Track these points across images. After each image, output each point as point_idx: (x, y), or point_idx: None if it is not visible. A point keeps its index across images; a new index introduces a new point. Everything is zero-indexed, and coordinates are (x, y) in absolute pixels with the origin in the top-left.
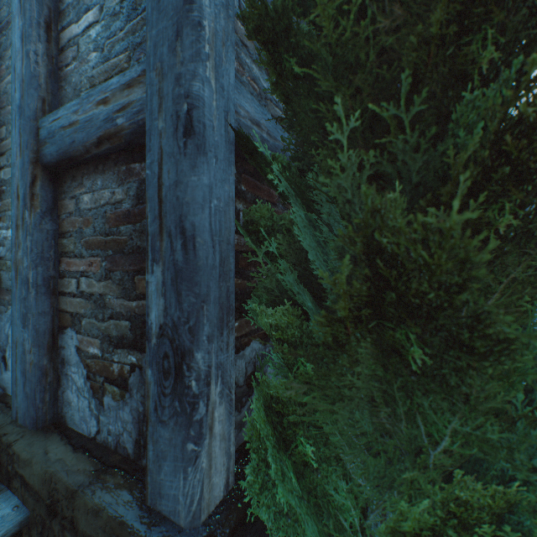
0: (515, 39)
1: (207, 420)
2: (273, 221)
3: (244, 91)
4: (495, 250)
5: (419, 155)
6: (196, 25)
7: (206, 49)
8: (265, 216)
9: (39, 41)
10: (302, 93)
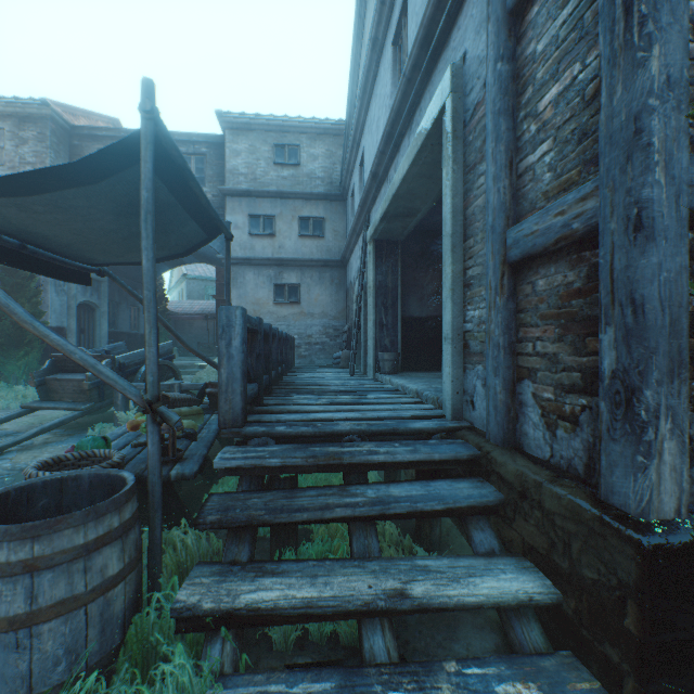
0: None
1: (655, 445)
2: None
3: None
4: None
5: None
6: (644, 147)
7: (654, 158)
8: None
9: (505, 178)
10: None
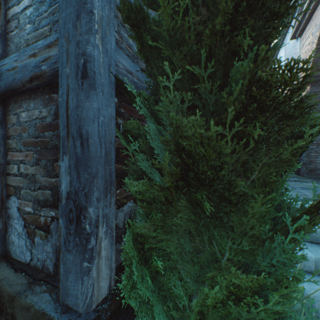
0: (259, 32)
1: (96, 248)
2: (139, 130)
3: (122, 53)
4: (253, 147)
5: (212, 94)
6: (89, 12)
7: (96, 27)
8: (135, 127)
9: None
10: (154, 56)
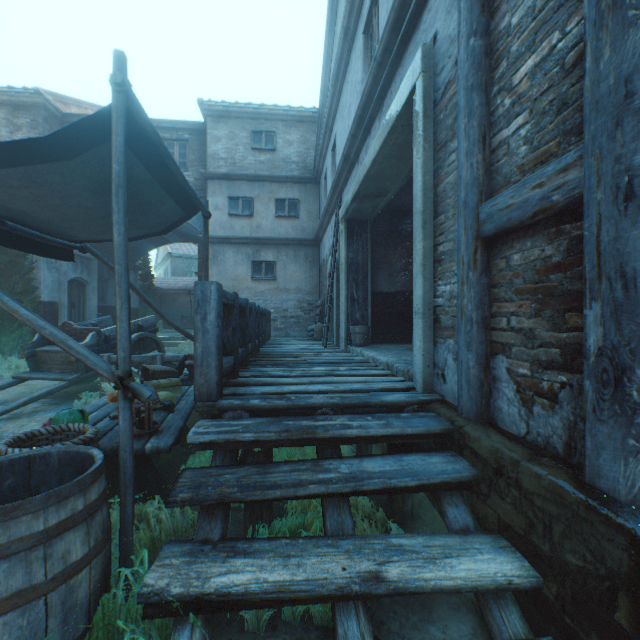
0: None
1: None
2: None
3: None
4: None
5: None
6: (636, 111)
7: None
8: None
9: (478, 153)
10: None
